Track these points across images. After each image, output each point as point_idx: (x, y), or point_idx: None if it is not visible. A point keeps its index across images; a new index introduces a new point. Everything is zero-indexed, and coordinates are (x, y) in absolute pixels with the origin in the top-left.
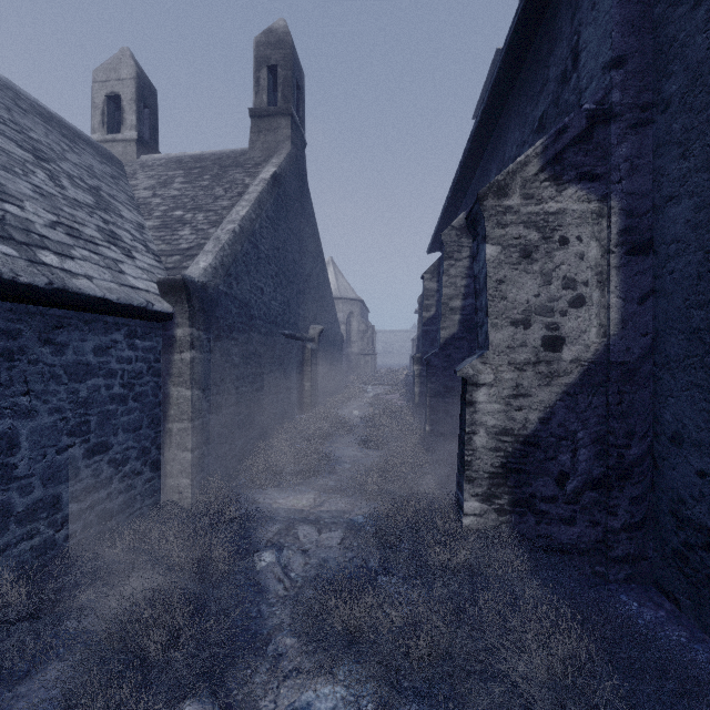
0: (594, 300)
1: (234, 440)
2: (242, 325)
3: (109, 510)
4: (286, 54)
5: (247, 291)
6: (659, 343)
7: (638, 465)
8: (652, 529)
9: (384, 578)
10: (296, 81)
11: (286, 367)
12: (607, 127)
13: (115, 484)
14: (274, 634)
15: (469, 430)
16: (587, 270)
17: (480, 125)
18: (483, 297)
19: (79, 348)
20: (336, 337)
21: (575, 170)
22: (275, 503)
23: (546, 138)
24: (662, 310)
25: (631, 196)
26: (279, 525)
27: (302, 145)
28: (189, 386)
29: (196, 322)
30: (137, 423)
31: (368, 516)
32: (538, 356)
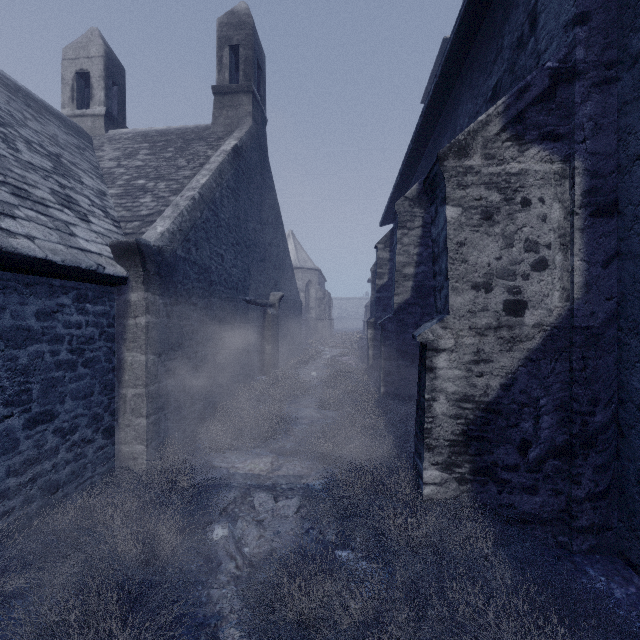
0: (556, 263)
1: (193, 404)
2: (201, 290)
3: (54, 482)
4: (248, 35)
5: (207, 257)
6: (625, 307)
7: (602, 432)
8: (617, 499)
9: (342, 553)
10: (257, 61)
11: (247, 331)
12: (570, 85)
13: (62, 454)
14: (222, 624)
15: (429, 397)
16: (550, 232)
17: (433, 100)
18: (442, 261)
19: (18, 312)
20: (295, 303)
21: (537, 129)
22: (232, 467)
23: (508, 96)
24: (629, 272)
25: (596, 156)
26: (234, 492)
27: (263, 122)
28: (143, 351)
29: (152, 286)
30: (87, 389)
31: (325, 483)
32: (500, 321)
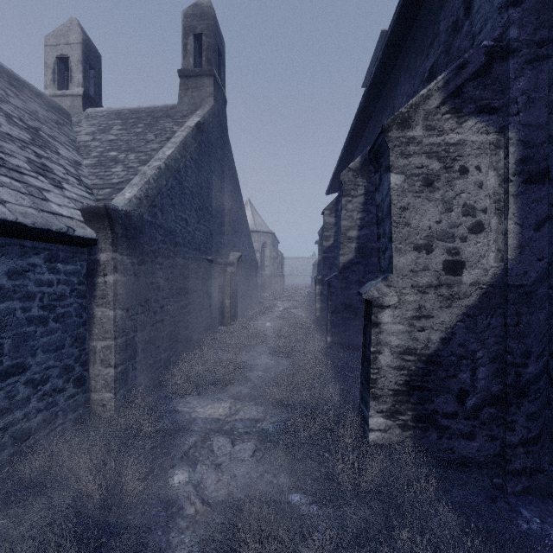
0: (492, 226)
1: (159, 354)
2: (167, 251)
3: (26, 430)
4: (210, 25)
5: (172, 221)
6: None
7: (534, 383)
8: (548, 444)
9: (294, 496)
10: (218, 48)
11: (209, 287)
12: (504, 62)
13: (34, 403)
14: None
15: (375, 350)
16: (485, 198)
17: (374, 82)
18: (386, 224)
19: None
20: (252, 262)
21: (474, 103)
22: (194, 412)
23: (447, 72)
24: None
25: (528, 128)
26: (195, 436)
27: (223, 102)
28: (112, 307)
29: (120, 247)
30: (58, 342)
31: (279, 428)
32: (440, 279)
